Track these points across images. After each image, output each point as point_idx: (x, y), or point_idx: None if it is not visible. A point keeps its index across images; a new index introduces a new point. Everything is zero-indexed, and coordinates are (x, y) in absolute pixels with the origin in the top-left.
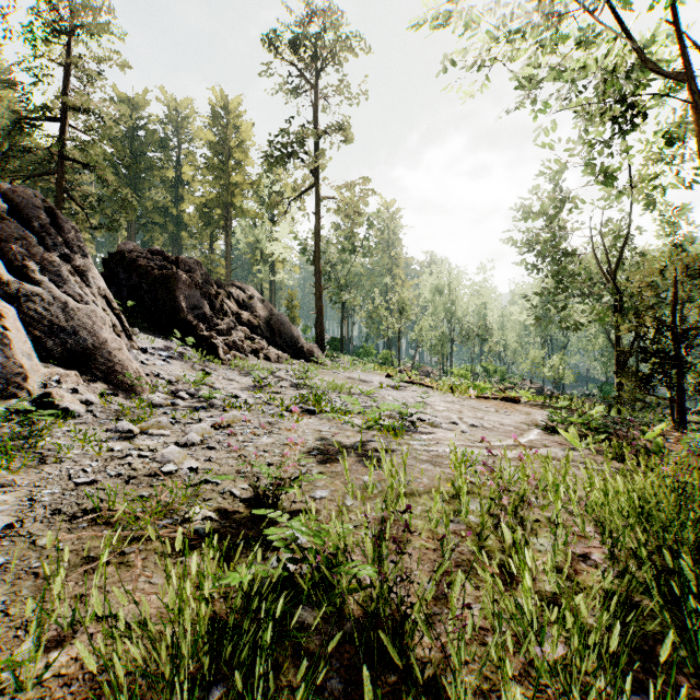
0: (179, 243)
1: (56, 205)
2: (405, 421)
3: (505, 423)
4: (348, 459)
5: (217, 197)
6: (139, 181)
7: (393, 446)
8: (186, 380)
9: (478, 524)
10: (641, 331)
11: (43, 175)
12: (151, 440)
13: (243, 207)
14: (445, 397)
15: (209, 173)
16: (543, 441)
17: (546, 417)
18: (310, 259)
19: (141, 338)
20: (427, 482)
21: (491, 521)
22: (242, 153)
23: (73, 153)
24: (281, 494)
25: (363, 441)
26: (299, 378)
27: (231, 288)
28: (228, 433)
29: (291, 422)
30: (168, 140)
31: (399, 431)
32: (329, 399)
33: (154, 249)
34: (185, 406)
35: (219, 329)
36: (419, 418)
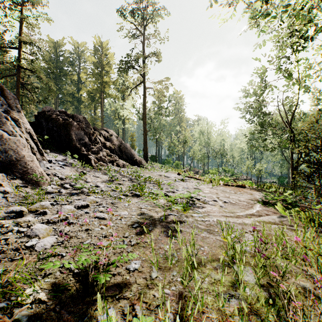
0: (80, 110)
1: (17, 90)
2: (188, 200)
3: (241, 200)
4: (156, 230)
5: (97, 88)
6: (60, 80)
7: (183, 218)
8: (69, 177)
9: (262, 312)
10: (306, 152)
11: (10, 76)
12: (34, 217)
13: (109, 93)
14: (208, 185)
15: (93, 76)
16: (264, 211)
17: (260, 196)
18: (141, 118)
19: (50, 155)
20: (207, 250)
21: (263, 294)
22: (109, 67)
23: (26, 66)
24: (97, 280)
25: (166, 215)
26: (133, 176)
27: (101, 130)
28: (84, 211)
29: (125, 202)
30: (74, 62)
31: (186, 207)
32: (148, 187)
33: (61, 110)
34: (67, 192)
35: (93, 150)
36: (196, 198)
